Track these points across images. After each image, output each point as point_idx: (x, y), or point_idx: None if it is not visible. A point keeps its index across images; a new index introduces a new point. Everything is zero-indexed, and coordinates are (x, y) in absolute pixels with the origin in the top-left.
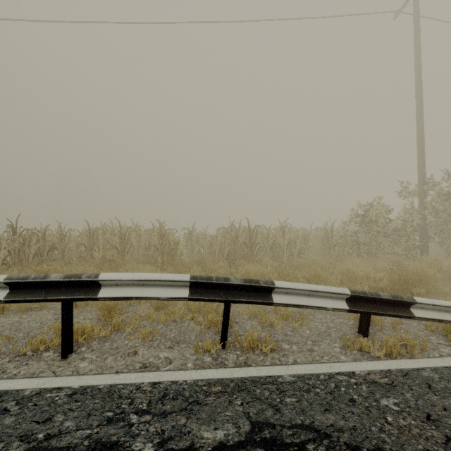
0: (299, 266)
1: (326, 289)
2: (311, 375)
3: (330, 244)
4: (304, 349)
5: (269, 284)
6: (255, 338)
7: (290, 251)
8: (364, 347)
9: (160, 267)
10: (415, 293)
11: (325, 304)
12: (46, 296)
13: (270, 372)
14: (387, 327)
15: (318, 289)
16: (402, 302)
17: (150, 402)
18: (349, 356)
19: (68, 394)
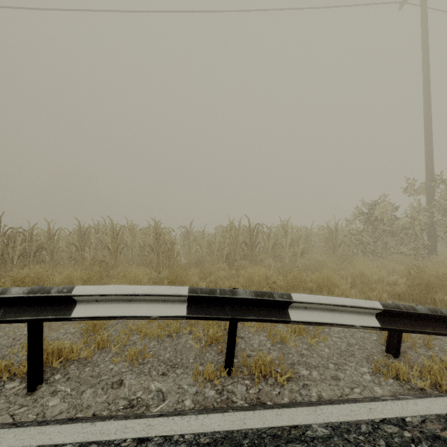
0: (304, 268)
1: (353, 302)
2: (348, 424)
3: (335, 243)
4: (327, 376)
5: (285, 298)
6: (267, 363)
7: (293, 251)
8: (402, 375)
9: (155, 269)
10: (438, 300)
11: (352, 320)
12: (4, 316)
13: (293, 419)
14: (418, 343)
15: (344, 303)
16: (441, 317)
17: None
18: (384, 387)
19: None
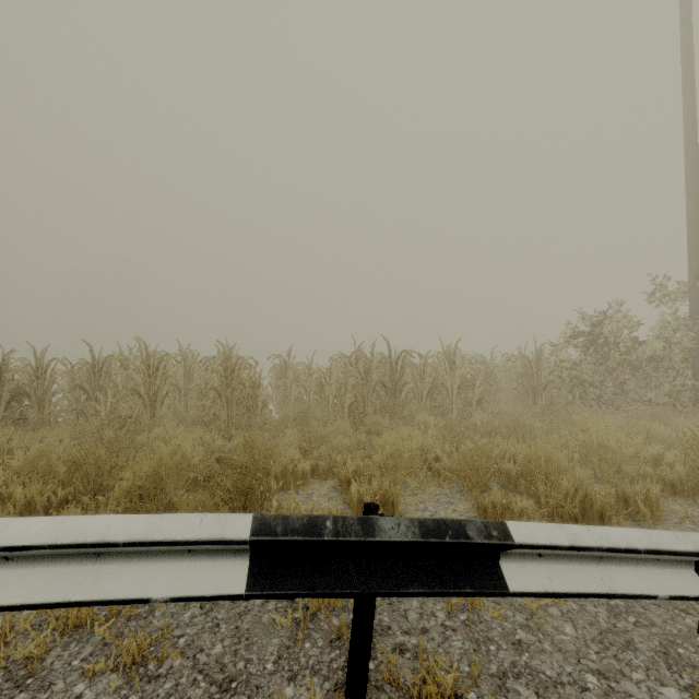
0: (488, 430)
1: (652, 541)
2: None
3: (536, 384)
4: None
5: (495, 536)
6: (449, 691)
7: (465, 398)
8: None
9: (223, 431)
10: None
11: (647, 584)
12: None
13: None
14: None
15: (632, 543)
16: None
17: None
18: None
19: None
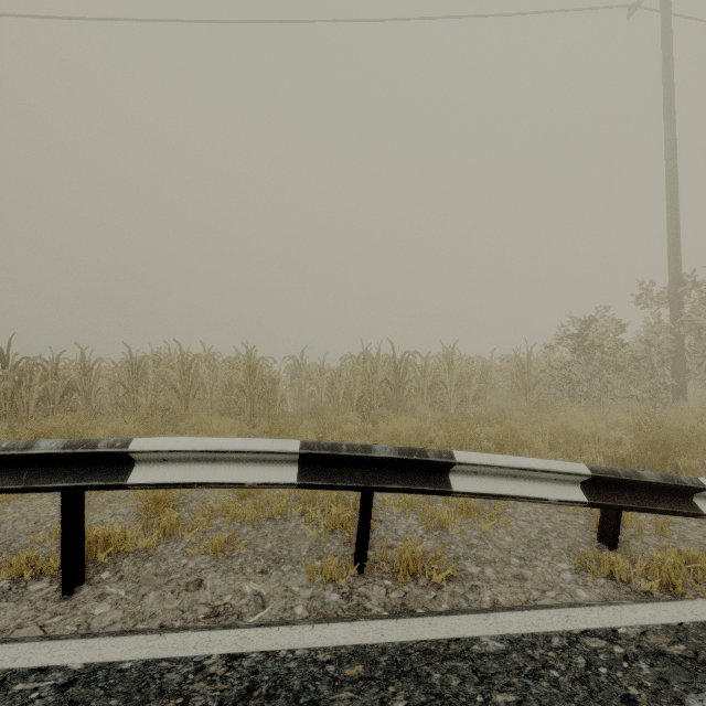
0: (479, 420)
1: (547, 465)
2: (534, 636)
3: (527, 382)
4: (506, 574)
5: (445, 457)
6: (418, 555)
7: (462, 394)
8: (619, 573)
9: (248, 421)
10: (682, 467)
11: (544, 492)
12: (29, 482)
13: (454, 630)
14: (647, 530)
15: (533, 465)
16: (680, 488)
17: (221, 704)
18: (592, 589)
19: (58, 686)
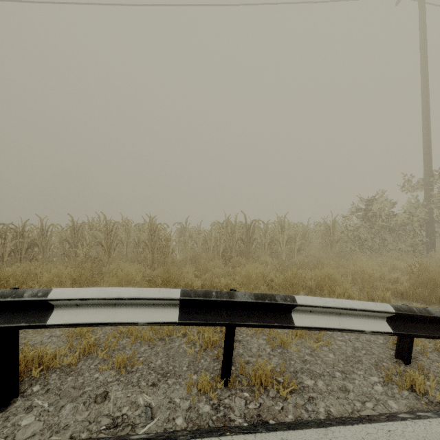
0: (302, 265)
1: (363, 305)
2: None
3: (332, 240)
4: (334, 387)
5: (289, 301)
6: (268, 373)
7: (290, 247)
8: (418, 387)
9: (149, 266)
10: None
11: (361, 325)
12: None
13: None
14: (429, 348)
15: (353, 306)
16: None
17: None
18: (399, 400)
19: None
